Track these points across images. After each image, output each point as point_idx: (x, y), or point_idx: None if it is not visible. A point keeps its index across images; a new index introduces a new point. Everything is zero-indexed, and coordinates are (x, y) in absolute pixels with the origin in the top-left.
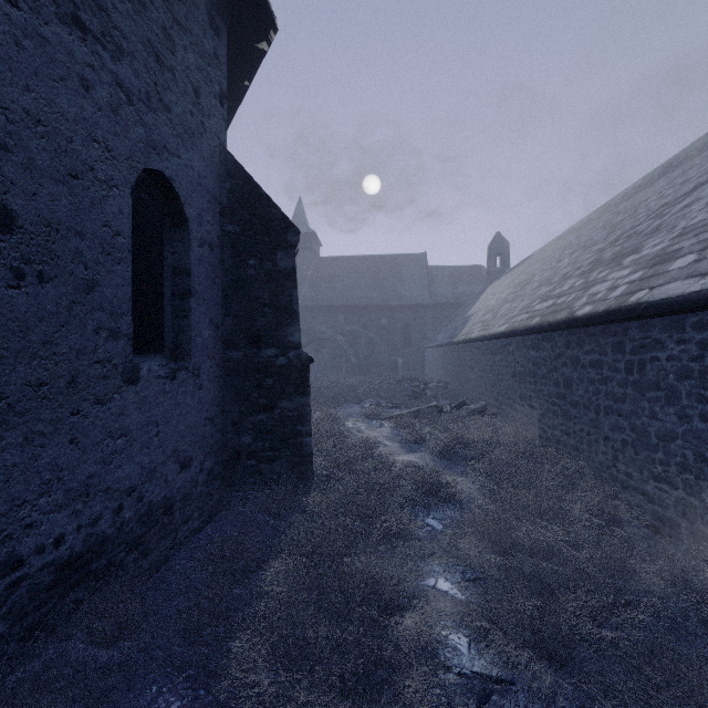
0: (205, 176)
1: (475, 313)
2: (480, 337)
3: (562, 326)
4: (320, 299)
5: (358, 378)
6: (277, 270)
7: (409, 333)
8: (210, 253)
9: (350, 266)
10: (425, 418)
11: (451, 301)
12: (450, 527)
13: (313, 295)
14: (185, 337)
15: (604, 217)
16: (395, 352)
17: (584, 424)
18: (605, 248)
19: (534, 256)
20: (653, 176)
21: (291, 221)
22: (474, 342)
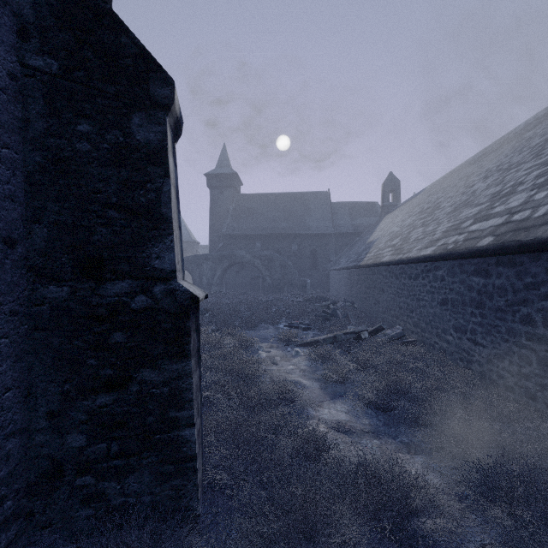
0: None
1: (377, 239)
2: (395, 261)
3: None
4: (240, 229)
5: (273, 296)
6: (131, 145)
7: (316, 257)
8: None
9: (266, 201)
10: (342, 345)
11: (351, 231)
12: None
13: (235, 226)
14: None
15: (507, 146)
16: (304, 273)
17: None
18: None
19: (427, 189)
20: None
21: (156, 61)
22: (384, 266)
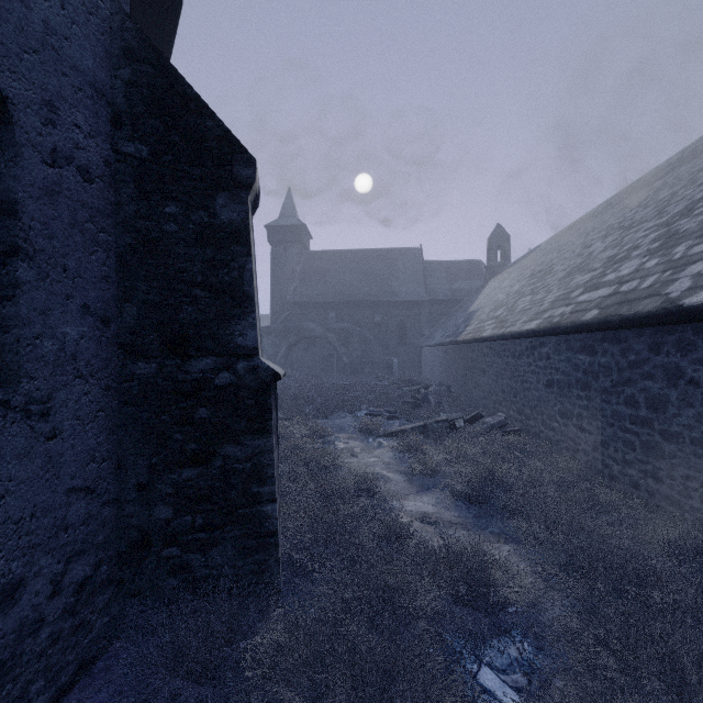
0: (67, 37)
1: (479, 309)
2: (497, 336)
3: (651, 322)
4: (310, 294)
5: (351, 380)
6: (215, 225)
7: (404, 331)
8: (84, 186)
9: (342, 260)
10: (433, 435)
11: (449, 297)
12: (527, 696)
13: (303, 291)
14: (7, 340)
15: (634, 197)
16: (389, 351)
17: (695, 469)
18: (673, 221)
19: (542, 247)
20: (696, 147)
21: (240, 143)
22: (486, 341)
